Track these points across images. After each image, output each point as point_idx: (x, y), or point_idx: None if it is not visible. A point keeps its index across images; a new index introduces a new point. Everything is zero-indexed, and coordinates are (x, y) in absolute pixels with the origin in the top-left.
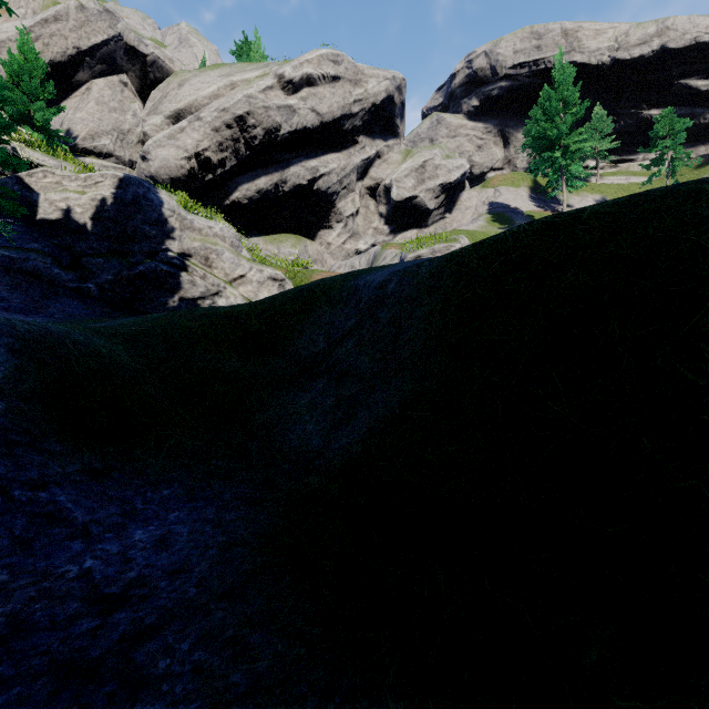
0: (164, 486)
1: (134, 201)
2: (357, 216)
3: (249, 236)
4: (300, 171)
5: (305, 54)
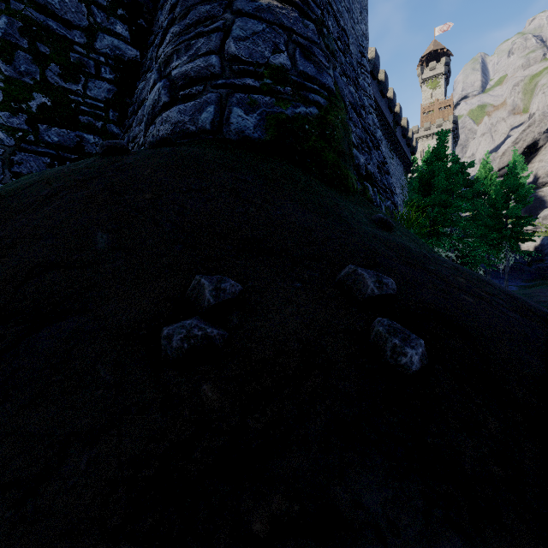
0: None
1: (546, 244)
2: None
3: None
4: None
5: None
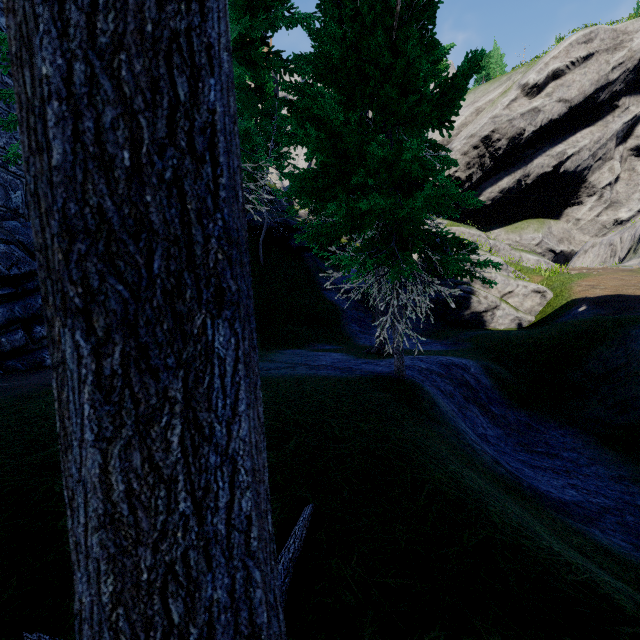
0: (550, 423)
1: None
2: (616, 183)
3: (491, 229)
4: (544, 160)
5: (550, 53)
